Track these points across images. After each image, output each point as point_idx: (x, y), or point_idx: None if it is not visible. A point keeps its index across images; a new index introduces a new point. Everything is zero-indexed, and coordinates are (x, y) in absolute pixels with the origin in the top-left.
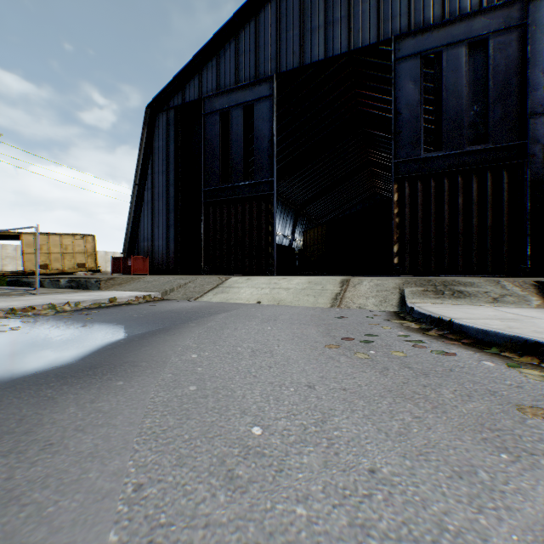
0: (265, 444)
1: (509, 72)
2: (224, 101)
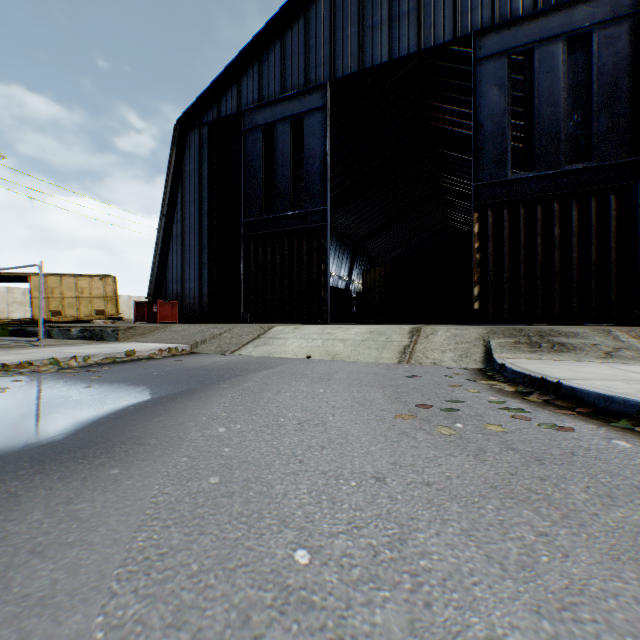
0: (314, 583)
1: (618, 73)
2: (268, 115)
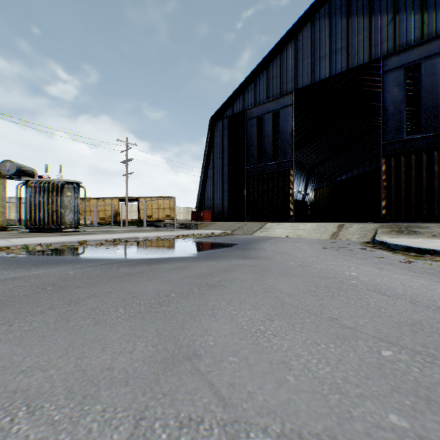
0: (303, 257)
1: None
2: (259, 111)
